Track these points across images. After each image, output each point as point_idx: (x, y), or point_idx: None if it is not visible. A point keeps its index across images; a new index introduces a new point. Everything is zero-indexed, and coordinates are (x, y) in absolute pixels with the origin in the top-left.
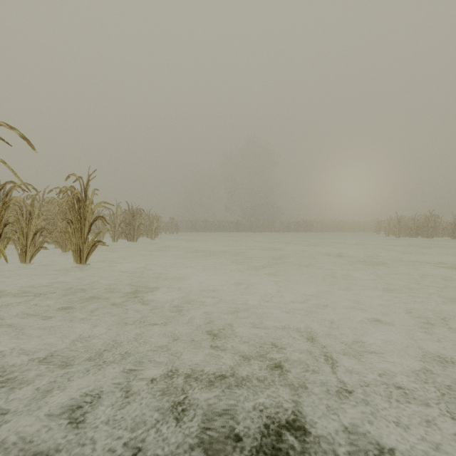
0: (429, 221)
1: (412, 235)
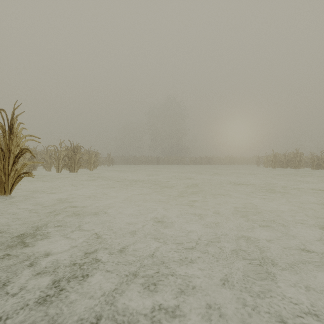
0: (296, 157)
1: (283, 166)
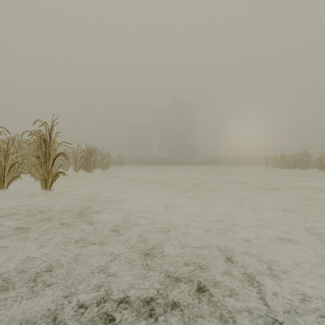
0: (304, 158)
1: (291, 167)
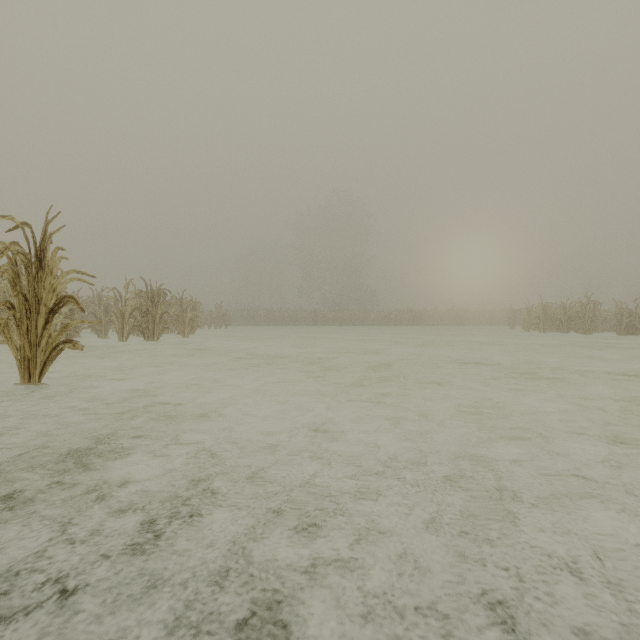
0: (587, 310)
1: (562, 330)
